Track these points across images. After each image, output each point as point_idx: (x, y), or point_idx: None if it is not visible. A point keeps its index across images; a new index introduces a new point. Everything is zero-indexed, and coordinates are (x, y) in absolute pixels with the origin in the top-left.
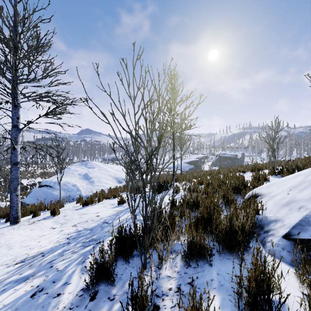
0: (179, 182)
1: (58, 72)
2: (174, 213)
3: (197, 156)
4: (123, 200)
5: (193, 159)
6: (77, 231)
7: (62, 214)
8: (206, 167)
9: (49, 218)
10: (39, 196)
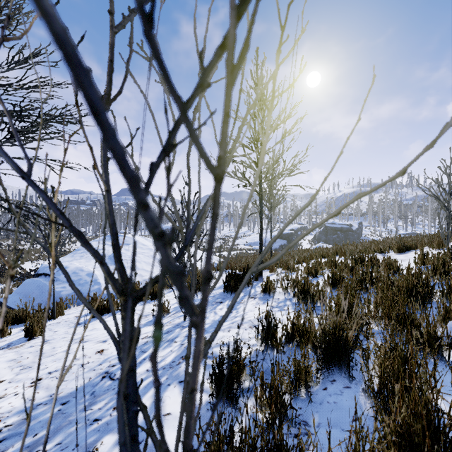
0: (269, 271)
1: (41, 62)
2: (279, 380)
3: (291, 227)
4: (163, 310)
5: (286, 231)
6: (29, 405)
7: (48, 335)
8: (305, 244)
9: (15, 347)
10: (30, 293)
